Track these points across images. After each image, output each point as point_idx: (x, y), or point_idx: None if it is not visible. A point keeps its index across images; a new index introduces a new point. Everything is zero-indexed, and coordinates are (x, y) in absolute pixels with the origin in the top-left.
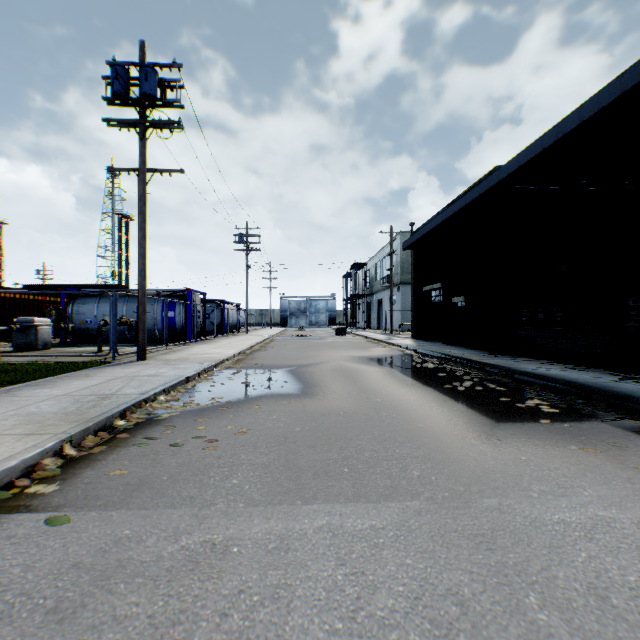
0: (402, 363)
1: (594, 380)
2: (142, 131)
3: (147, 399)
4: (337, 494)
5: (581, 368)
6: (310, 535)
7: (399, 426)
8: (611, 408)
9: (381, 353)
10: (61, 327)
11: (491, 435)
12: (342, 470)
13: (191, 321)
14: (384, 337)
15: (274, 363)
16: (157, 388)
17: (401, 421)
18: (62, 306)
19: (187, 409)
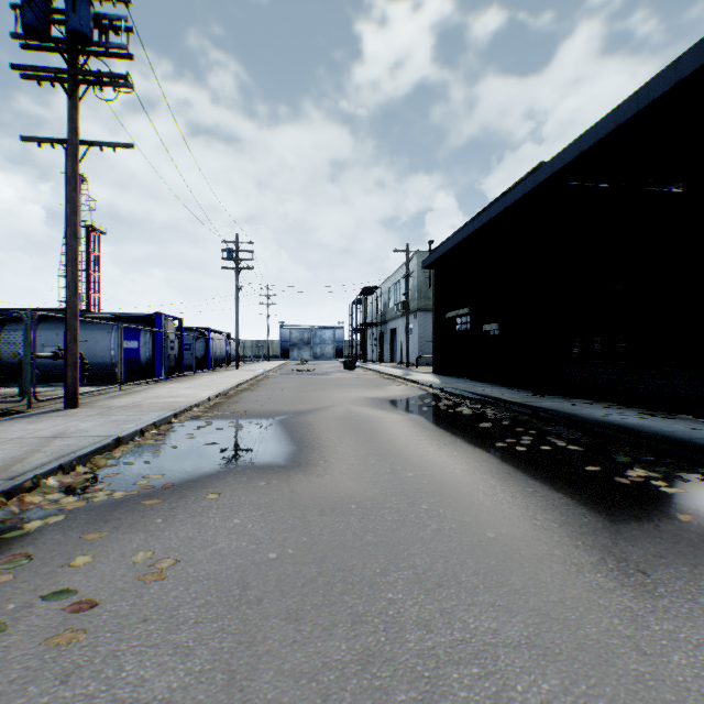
0: (429, 407)
1: (698, 434)
2: (72, 86)
3: (15, 489)
4: None
5: (661, 414)
6: None
7: (455, 538)
8: None
9: (400, 393)
10: None
11: (623, 558)
12: None
13: (161, 353)
14: (400, 372)
15: (262, 409)
16: (49, 463)
17: (455, 524)
18: None
19: (87, 505)
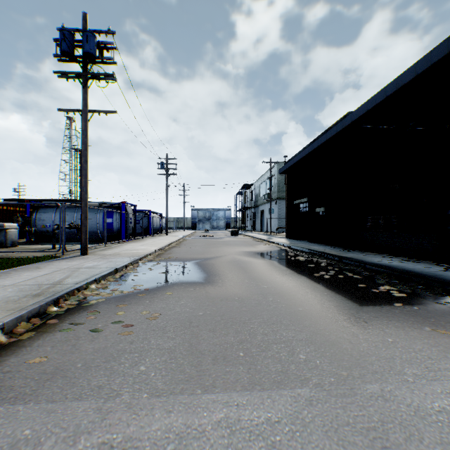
0: (280, 256)
1: (427, 270)
2: (84, 81)
3: (80, 288)
4: (234, 381)
5: (413, 260)
6: (208, 432)
7: (283, 310)
8: (446, 293)
9: (264, 249)
10: (26, 230)
11: (358, 318)
12: (238, 354)
13: (125, 225)
14: (266, 237)
15: (185, 257)
16: (90, 278)
17: (284, 305)
18: (28, 214)
19: (112, 296)
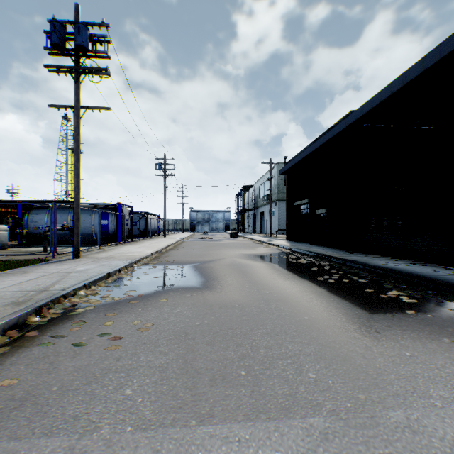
0: (281, 259)
1: (435, 273)
2: (76, 75)
3: (67, 294)
4: (235, 408)
5: (419, 263)
6: None
7: (287, 318)
8: None
9: (265, 251)
10: (17, 232)
11: (370, 327)
12: (239, 373)
13: (121, 227)
14: (266, 239)
15: (183, 260)
16: (79, 284)
17: (288, 313)
18: (19, 216)
19: (102, 303)
